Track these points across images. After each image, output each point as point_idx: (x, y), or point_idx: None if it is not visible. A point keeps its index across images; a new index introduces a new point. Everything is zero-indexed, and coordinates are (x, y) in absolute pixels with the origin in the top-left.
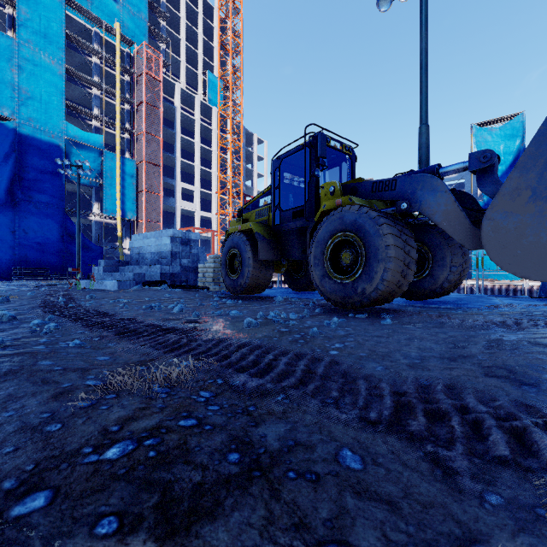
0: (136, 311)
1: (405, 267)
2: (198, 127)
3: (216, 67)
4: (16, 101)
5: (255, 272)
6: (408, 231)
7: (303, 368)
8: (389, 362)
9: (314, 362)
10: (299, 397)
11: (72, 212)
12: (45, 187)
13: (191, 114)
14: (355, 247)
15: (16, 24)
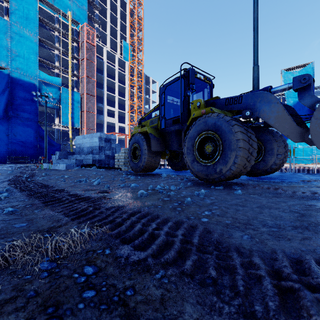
0: (69, 184)
1: (249, 154)
2: (117, 73)
3: (128, 38)
4: (9, 57)
5: (149, 158)
6: (250, 130)
7: (181, 238)
8: (252, 231)
9: (189, 230)
10: (177, 275)
11: (42, 123)
12: (26, 109)
13: (113, 65)
14: (214, 141)
15: (9, 12)
